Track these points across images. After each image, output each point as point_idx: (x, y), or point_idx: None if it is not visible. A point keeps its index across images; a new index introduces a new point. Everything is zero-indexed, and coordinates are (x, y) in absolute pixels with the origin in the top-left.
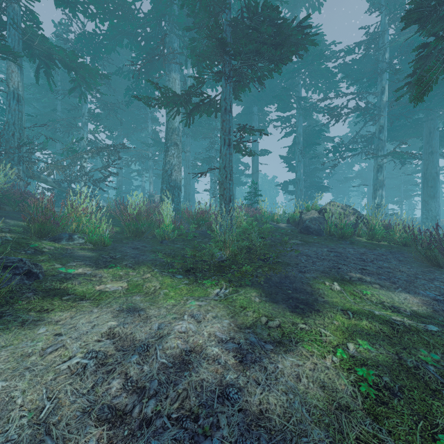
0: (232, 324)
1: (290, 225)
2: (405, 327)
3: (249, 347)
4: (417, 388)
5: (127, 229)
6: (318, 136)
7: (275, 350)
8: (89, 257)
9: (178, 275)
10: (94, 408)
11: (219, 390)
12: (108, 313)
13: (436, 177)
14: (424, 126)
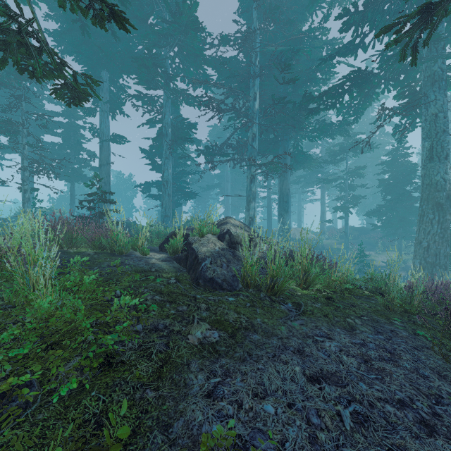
0: None
1: (167, 257)
2: None
3: None
4: None
5: None
6: (188, 132)
7: None
8: None
9: None
10: None
11: None
12: None
13: (289, 194)
14: (281, 145)
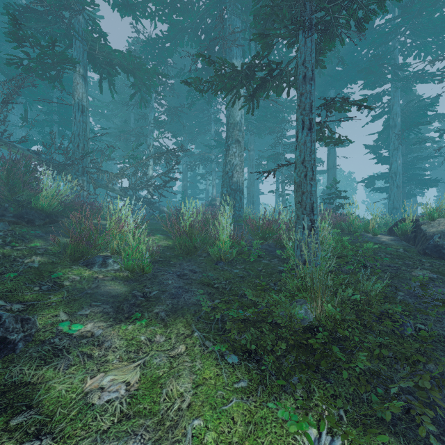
0: None
1: (395, 238)
2: None
3: None
4: None
5: (178, 246)
6: (423, 113)
7: None
8: (115, 295)
9: (230, 355)
10: None
11: None
12: None
13: None
14: None
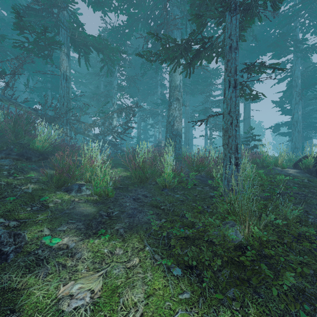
0: None
1: (299, 171)
2: None
3: None
4: None
5: (134, 176)
6: None
7: None
8: (86, 214)
9: (175, 268)
10: None
11: None
12: None
13: None
14: None
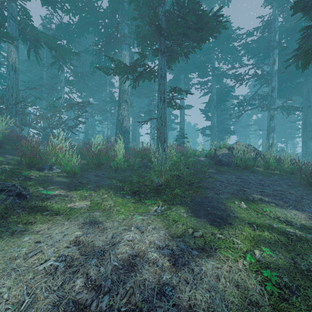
0: (167, 234)
1: (207, 158)
2: (297, 237)
3: (180, 253)
4: (310, 287)
5: (91, 162)
6: (227, 95)
7: (200, 255)
8: (63, 182)
9: (127, 196)
10: (62, 303)
11: (157, 288)
12: (75, 225)
13: None
14: (304, 87)
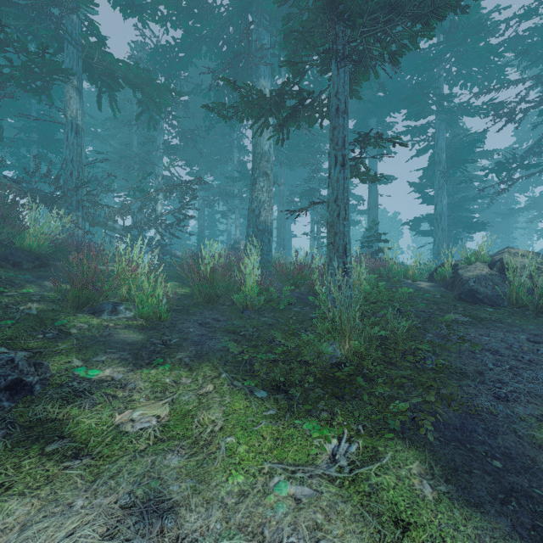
0: None
1: (435, 284)
2: None
3: None
4: None
5: (198, 293)
6: (470, 150)
7: None
8: (131, 342)
9: (259, 391)
10: None
11: None
12: (99, 520)
13: None
14: None
